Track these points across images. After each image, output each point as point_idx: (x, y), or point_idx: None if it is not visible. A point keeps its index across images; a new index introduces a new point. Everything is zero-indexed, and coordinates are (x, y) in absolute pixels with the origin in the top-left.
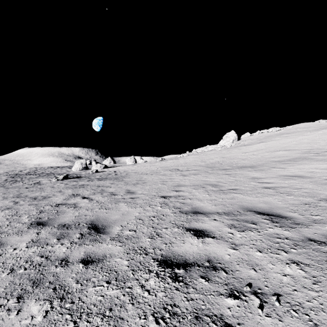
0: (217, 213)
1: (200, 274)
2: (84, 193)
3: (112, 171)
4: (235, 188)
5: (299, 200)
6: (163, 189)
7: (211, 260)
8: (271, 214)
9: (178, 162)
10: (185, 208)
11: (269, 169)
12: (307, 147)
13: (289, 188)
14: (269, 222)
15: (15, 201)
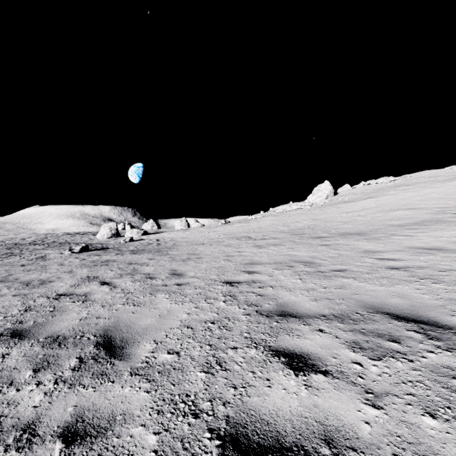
0: (322, 316)
1: None
2: (105, 275)
3: (154, 240)
4: (342, 268)
5: None
6: (228, 269)
7: (332, 438)
8: (420, 321)
9: (248, 227)
10: (265, 305)
11: (388, 237)
12: (440, 205)
13: (431, 269)
14: (421, 337)
15: None
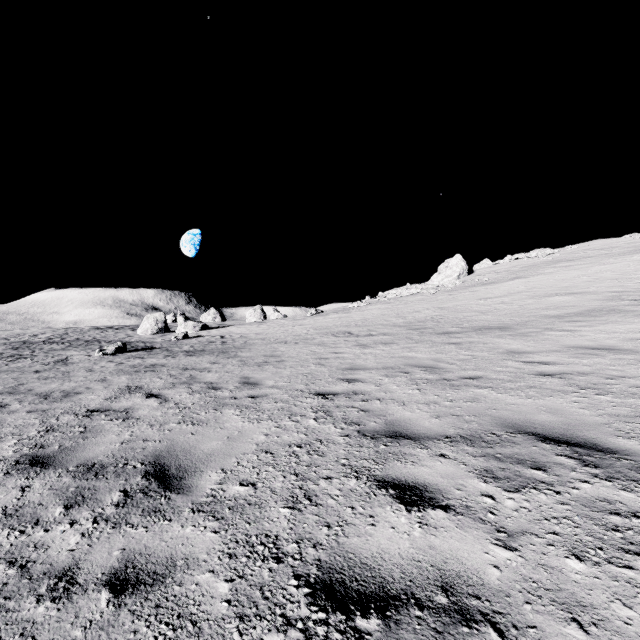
0: (445, 437)
1: (426, 636)
2: (151, 384)
3: (217, 337)
4: (476, 374)
5: (629, 404)
6: (321, 376)
7: (451, 584)
8: (575, 443)
9: (349, 318)
10: (370, 424)
11: (541, 333)
12: (614, 288)
13: (595, 375)
14: (574, 463)
15: (2, 403)
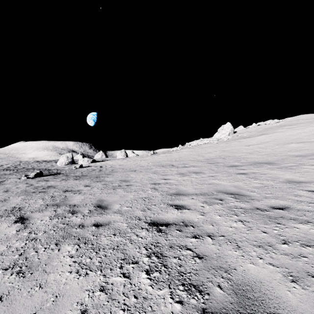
0: None
1: None
2: (31, 206)
3: (98, 167)
4: (281, 204)
5: None
6: (155, 201)
7: None
8: None
9: (171, 156)
10: (215, 292)
11: (299, 166)
12: None
13: None
14: None
15: None
